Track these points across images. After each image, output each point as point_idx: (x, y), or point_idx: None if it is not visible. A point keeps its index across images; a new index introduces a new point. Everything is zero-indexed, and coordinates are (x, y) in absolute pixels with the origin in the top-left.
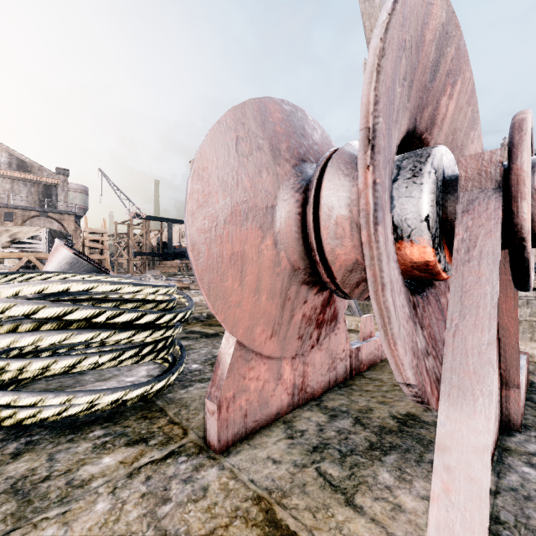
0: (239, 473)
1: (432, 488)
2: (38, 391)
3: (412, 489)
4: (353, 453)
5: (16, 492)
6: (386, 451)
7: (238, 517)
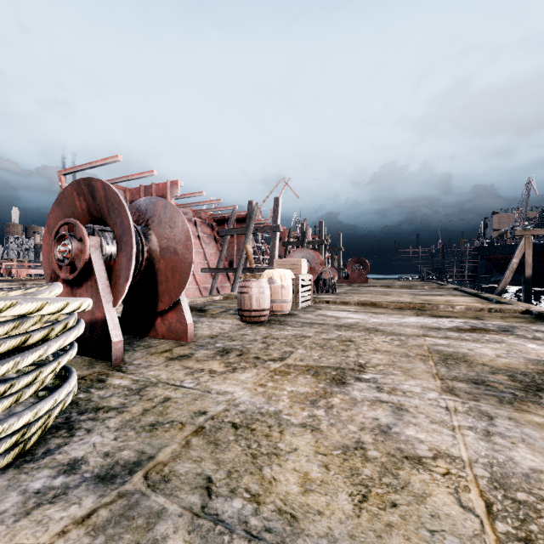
0: (138, 358)
1: (185, 315)
2: (69, 378)
3: (151, 341)
4: (131, 346)
5: (139, 391)
6: (132, 343)
7: (160, 355)
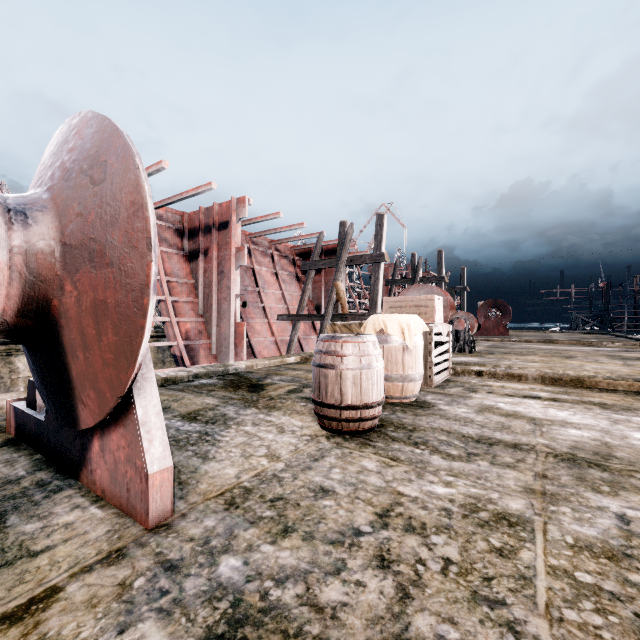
0: None
1: (145, 447)
2: None
3: (60, 514)
4: None
5: None
6: (2, 521)
7: None
